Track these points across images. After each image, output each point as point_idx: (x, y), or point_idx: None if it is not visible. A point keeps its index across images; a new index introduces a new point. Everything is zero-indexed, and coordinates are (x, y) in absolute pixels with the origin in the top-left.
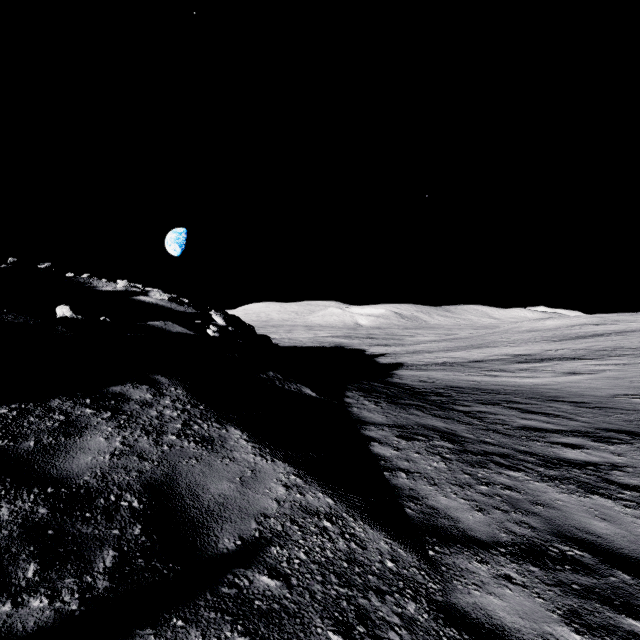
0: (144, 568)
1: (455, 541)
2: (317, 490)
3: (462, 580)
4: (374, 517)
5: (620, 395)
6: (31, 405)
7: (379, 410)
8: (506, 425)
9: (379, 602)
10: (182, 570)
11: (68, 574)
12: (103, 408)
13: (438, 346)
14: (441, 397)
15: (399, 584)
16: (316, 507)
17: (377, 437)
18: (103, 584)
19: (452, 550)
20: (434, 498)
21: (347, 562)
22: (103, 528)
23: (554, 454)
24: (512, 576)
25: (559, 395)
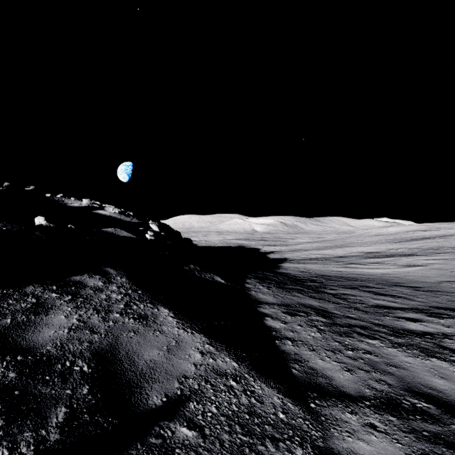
0: (89, 422)
1: (331, 396)
2: (225, 356)
3: (338, 428)
4: (269, 377)
5: (445, 282)
6: (11, 291)
7: (270, 293)
8: (363, 304)
9: (274, 448)
10: (119, 423)
11: (27, 429)
12: (65, 293)
13: (312, 246)
14: (315, 283)
15: (289, 432)
16: (224, 369)
17: (269, 313)
18: (55, 437)
19: (329, 403)
20: (313, 361)
21: (248, 414)
22: (58, 389)
23: (400, 326)
24: (376, 425)
25: (400, 281)
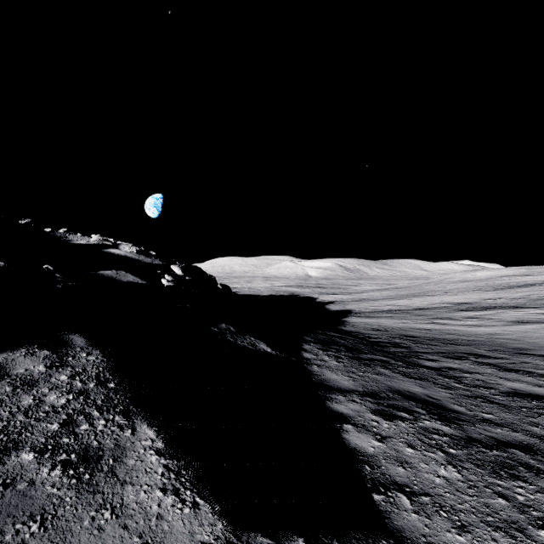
0: None
1: None
2: None
3: None
4: None
5: None
6: None
7: (342, 368)
8: (492, 389)
9: None
10: None
11: None
12: None
13: (381, 295)
14: (400, 348)
15: None
16: None
17: (349, 414)
18: None
19: None
20: None
21: None
22: None
23: None
24: None
25: (523, 347)
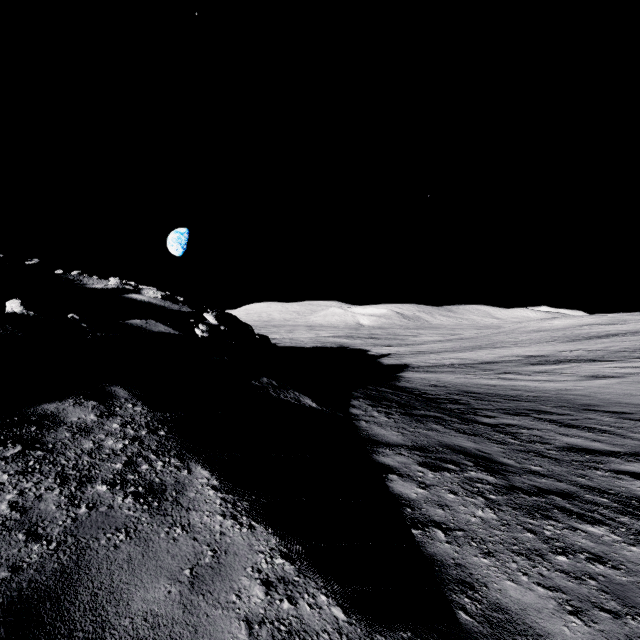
0: None
1: None
2: (317, 588)
3: None
4: None
5: None
6: None
7: (392, 424)
8: (547, 444)
9: None
10: None
11: None
12: (13, 439)
13: (443, 346)
14: (458, 405)
15: None
16: (315, 633)
17: (395, 466)
18: None
19: None
20: (497, 585)
21: None
22: None
23: (627, 490)
24: None
25: (592, 403)
